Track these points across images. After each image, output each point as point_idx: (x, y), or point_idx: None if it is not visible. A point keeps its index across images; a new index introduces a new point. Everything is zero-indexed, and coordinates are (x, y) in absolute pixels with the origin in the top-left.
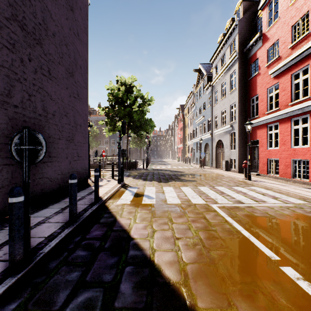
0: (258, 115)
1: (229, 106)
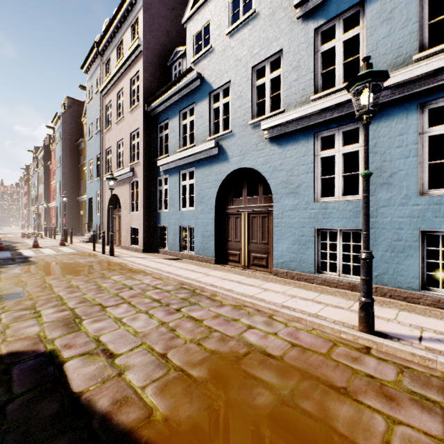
0: (51, 202)
1: (43, 192)
